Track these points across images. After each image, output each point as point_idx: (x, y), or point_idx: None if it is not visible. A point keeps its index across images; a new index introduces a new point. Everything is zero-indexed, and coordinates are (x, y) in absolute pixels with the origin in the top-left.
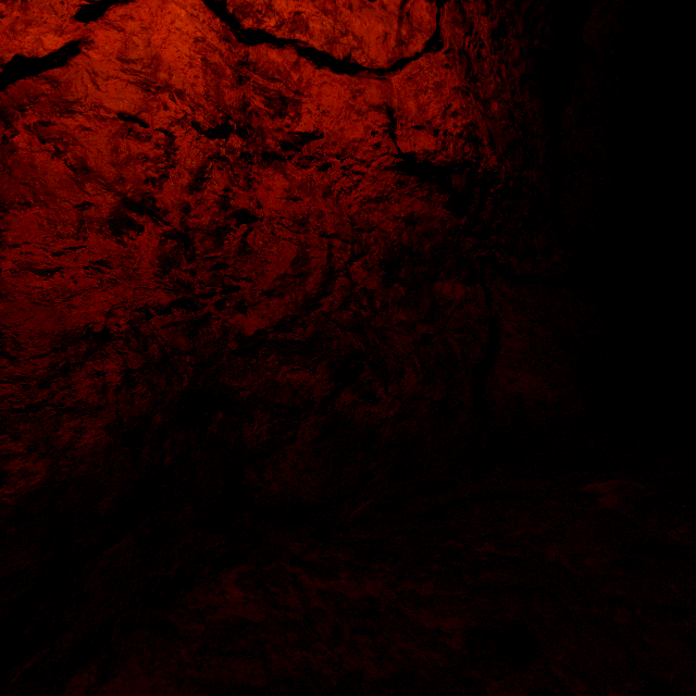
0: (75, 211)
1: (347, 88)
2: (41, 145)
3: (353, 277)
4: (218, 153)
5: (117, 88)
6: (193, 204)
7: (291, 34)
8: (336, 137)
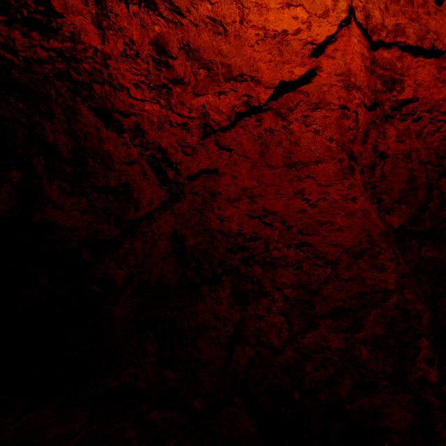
0: (338, 163)
1: (434, 67)
2: (306, 128)
3: (441, 189)
4: (372, 120)
5: (336, 91)
6: (362, 152)
7: (394, 38)
8: (427, 99)
